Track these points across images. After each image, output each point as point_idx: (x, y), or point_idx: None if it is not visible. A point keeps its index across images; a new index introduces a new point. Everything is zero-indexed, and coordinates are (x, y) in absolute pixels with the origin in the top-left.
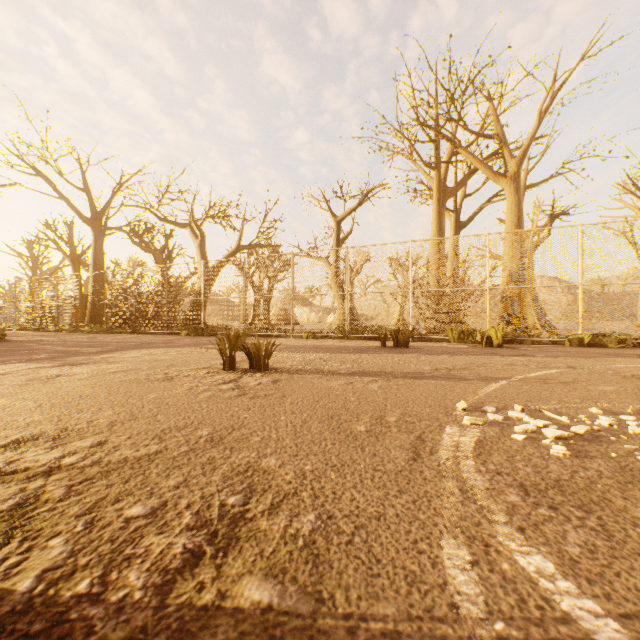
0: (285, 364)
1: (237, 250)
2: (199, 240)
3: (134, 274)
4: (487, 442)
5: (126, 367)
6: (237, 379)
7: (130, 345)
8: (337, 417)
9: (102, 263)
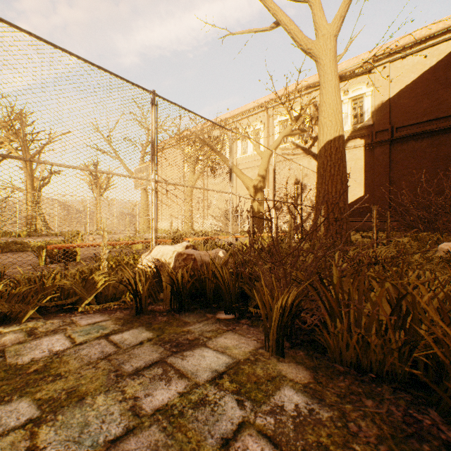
0: None
1: None
2: None
3: None
4: None
5: None
6: None
7: None
8: None
9: None
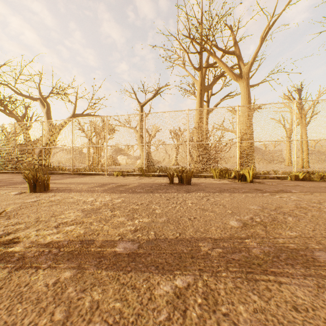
0: (51, 222)
1: (73, 116)
2: (46, 109)
3: None
4: None
5: None
6: None
7: None
8: None
9: None
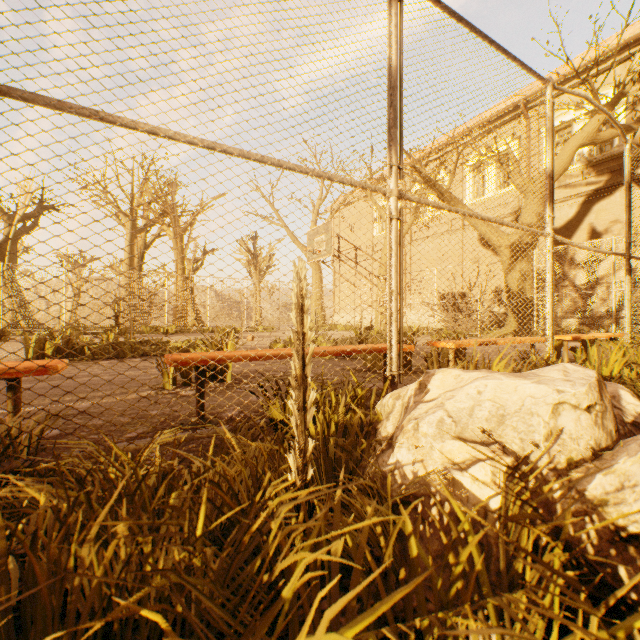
0: None
1: None
2: None
3: None
4: None
5: None
6: None
7: None
8: None
9: None
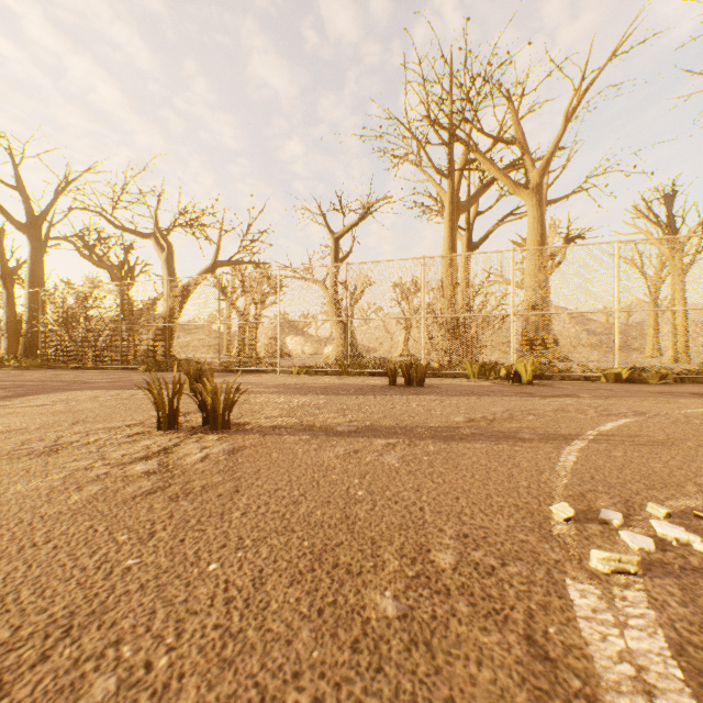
0: (259, 415)
1: (214, 267)
2: (166, 253)
3: (78, 293)
4: (701, 655)
5: (3, 426)
6: (171, 448)
7: (54, 386)
8: (331, 558)
9: (41, 280)
